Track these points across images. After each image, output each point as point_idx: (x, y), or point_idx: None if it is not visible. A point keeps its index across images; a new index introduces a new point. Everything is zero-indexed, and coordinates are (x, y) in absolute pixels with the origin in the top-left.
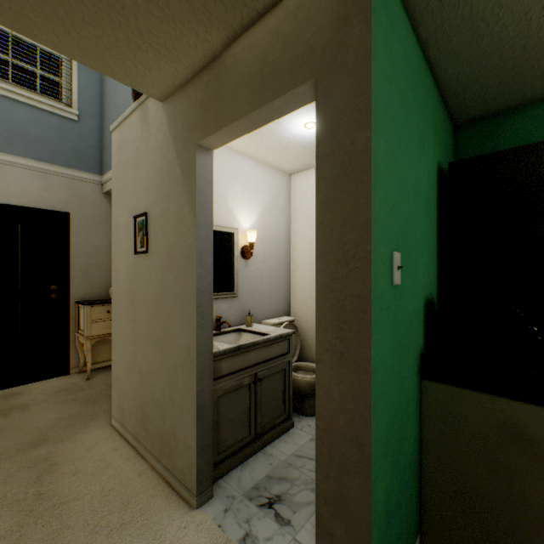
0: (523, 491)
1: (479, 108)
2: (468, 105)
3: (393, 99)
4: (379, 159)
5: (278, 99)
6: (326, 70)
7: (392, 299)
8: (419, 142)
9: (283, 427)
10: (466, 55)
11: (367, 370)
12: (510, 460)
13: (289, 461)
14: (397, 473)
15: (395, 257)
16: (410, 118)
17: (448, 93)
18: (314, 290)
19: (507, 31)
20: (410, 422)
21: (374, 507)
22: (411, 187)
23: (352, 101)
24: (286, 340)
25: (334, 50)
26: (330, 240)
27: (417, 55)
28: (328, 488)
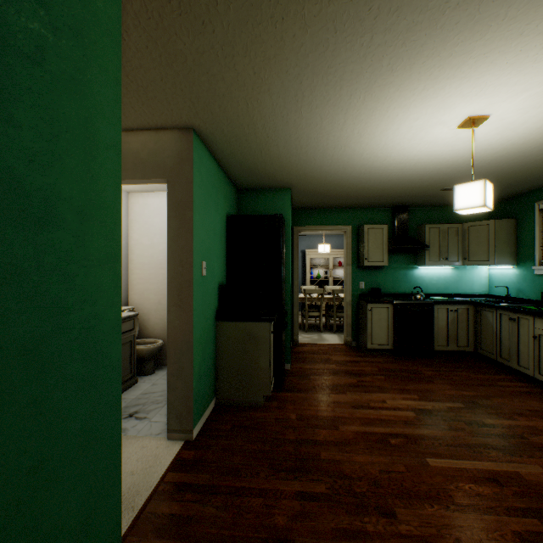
0: (252, 357)
1: (248, 186)
2: (243, 184)
3: (203, 194)
4: (197, 222)
5: (146, 180)
6: (173, 178)
7: (202, 282)
8: (216, 207)
9: (131, 383)
10: (237, 168)
11: (192, 310)
12: (248, 346)
13: (139, 397)
14: (205, 360)
15: (204, 264)
16: (211, 198)
17: (232, 178)
18: (150, 284)
19: (251, 166)
20: (211, 340)
21: (195, 367)
22: (212, 230)
23: (185, 197)
24: (132, 320)
25: (177, 171)
26: (175, 255)
27: (215, 166)
28: (174, 368)
